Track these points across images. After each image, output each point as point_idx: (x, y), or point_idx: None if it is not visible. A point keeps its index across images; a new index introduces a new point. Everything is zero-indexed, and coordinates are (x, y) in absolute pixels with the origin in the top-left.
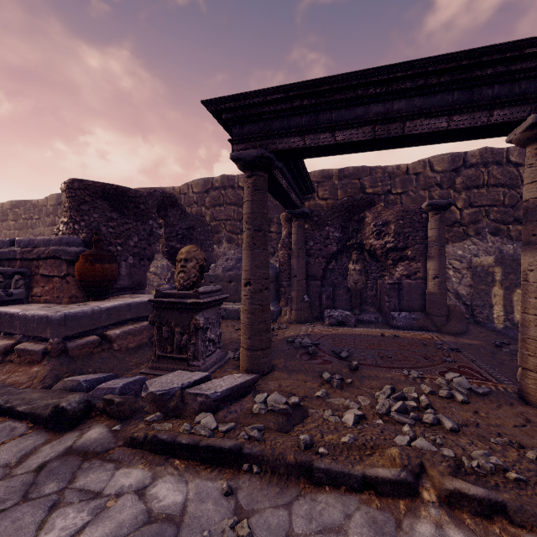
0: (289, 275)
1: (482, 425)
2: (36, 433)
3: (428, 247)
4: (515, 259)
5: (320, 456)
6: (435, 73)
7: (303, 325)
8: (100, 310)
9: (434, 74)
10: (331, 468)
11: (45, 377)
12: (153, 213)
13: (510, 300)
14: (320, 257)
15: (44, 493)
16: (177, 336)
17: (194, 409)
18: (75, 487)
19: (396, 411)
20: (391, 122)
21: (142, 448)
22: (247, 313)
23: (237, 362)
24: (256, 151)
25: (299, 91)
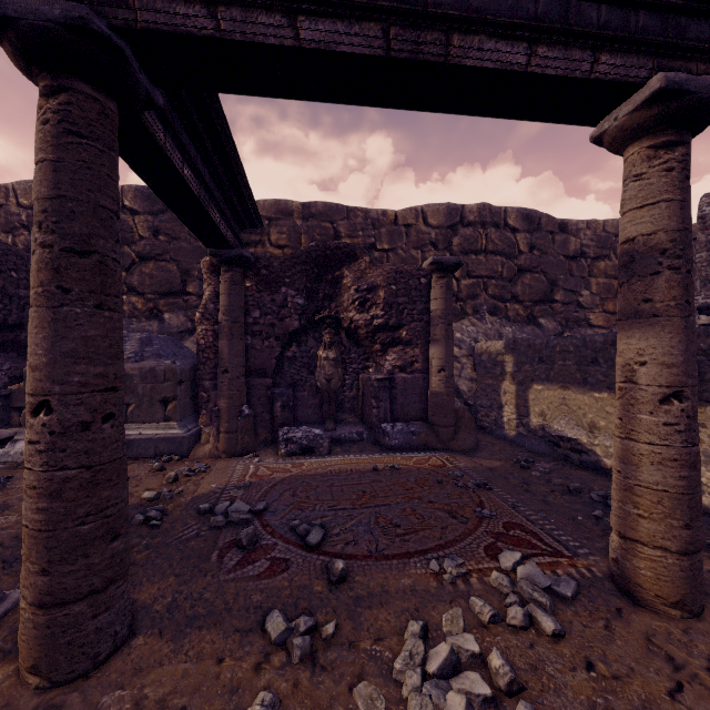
0: (215, 369)
1: None
2: None
3: (431, 326)
4: (532, 345)
5: None
6: None
7: (239, 461)
8: None
9: None
10: None
11: None
12: None
13: (525, 399)
14: (271, 337)
15: None
16: None
17: None
18: None
19: None
20: (423, 27)
21: None
22: (35, 496)
23: None
24: (60, 5)
25: None
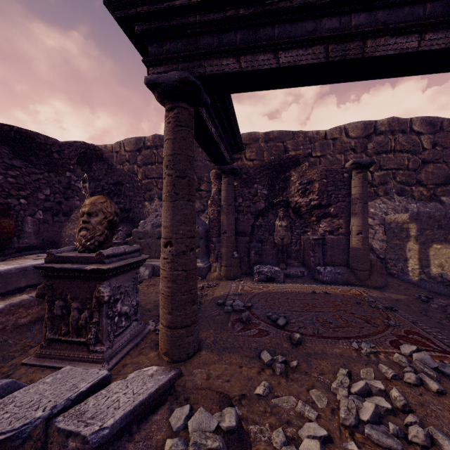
0: (218, 231)
1: None
2: None
3: (351, 205)
4: (432, 216)
5: None
6: None
7: (233, 282)
8: None
9: None
10: None
11: None
12: (72, 164)
13: (426, 255)
14: (248, 213)
15: None
16: (73, 314)
17: None
18: None
19: (369, 422)
20: (348, 41)
21: None
22: (166, 281)
23: (157, 337)
24: (178, 73)
25: None
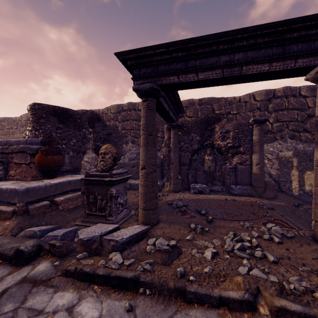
0: (169, 163)
1: (292, 258)
2: (3, 267)
3: (253, 146)
4: (306, 153)
5: (190, 283)
6: (262, 35)
7: (177, 193)
8: (50, 185)
9: (260, 36)
10: (198, 291)
11: (13, 229)
12: (86, 125)
13: (302, 178)
14: (187, 152)
15: (4, 312)
16: (99, 201)
17: (108, 249)
18: (25, 306)
19: (237, 249)
20: (233, 67)
21: (73, 277)
22: (143, 187)
23: (136, 217)
24: (148, 85)
25: (175, 47)
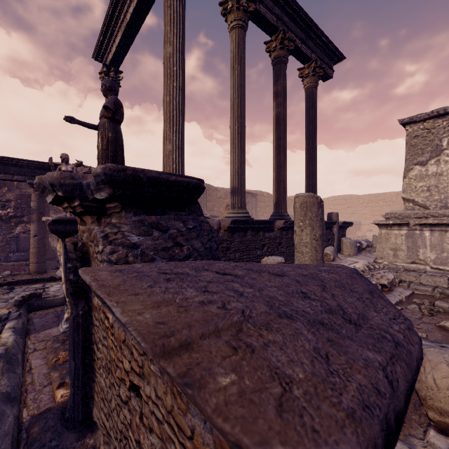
0: None
1: None
2: None
3: None
4: None
5: None
6: None
7: None
8: None
9: None
10: None
11: None
12: None
13: None
14: None
15: None
16: None
17: None
18: None
19: None
20: None
21: None
22: None
23: None
24: None
25: None
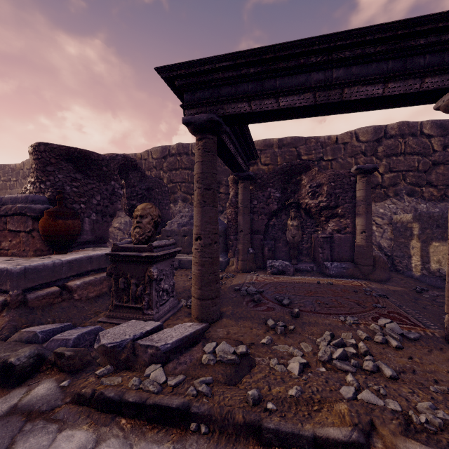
0: (235, 230)
1: (418, 372)
2: None
3: (356, 206)
4: (431, 216)
5: (268, 414)
6: (372, 42)
7: (248, 274)
8: (61, 263)
9: (371, 43)
10: (280, 428)
11: (3, 329)
12: (115, 175)
13: (427, 252)
14: (262, 214)
15: None
16: (132, 287)
17: (144, 361)
18: None
19: (337, 358)
20: (330, 89)
21: (88, 405)
22: (197, 265)
23: (188, 310)
24: (206, 115)
25: (245, 59)
